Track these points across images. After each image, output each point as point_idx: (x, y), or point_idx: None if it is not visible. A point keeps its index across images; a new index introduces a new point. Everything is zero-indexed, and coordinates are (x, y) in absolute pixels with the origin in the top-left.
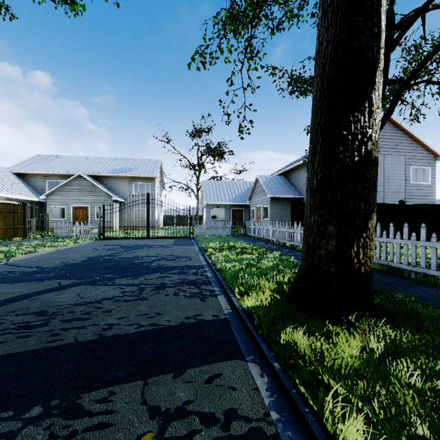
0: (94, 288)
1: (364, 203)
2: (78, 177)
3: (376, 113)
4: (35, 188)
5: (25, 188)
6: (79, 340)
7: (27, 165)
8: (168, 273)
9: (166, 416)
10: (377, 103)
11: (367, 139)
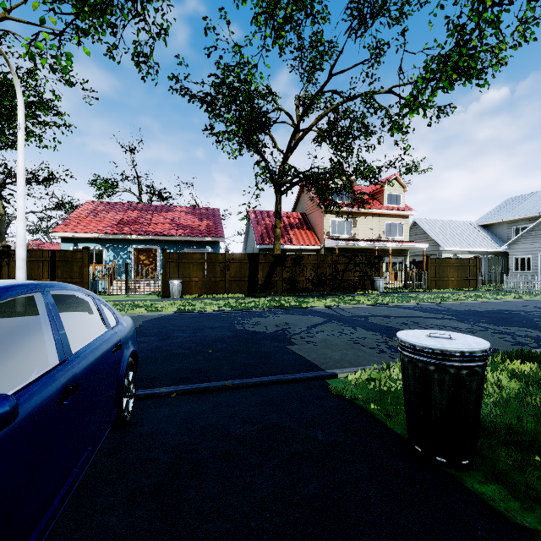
0: (456, 322)
1: None
2: None
3: None
4: (500, 238)
5: (488, 240)
6: None
7: (493, 214)
8: (539, 331)
9: None
10: None
11: None
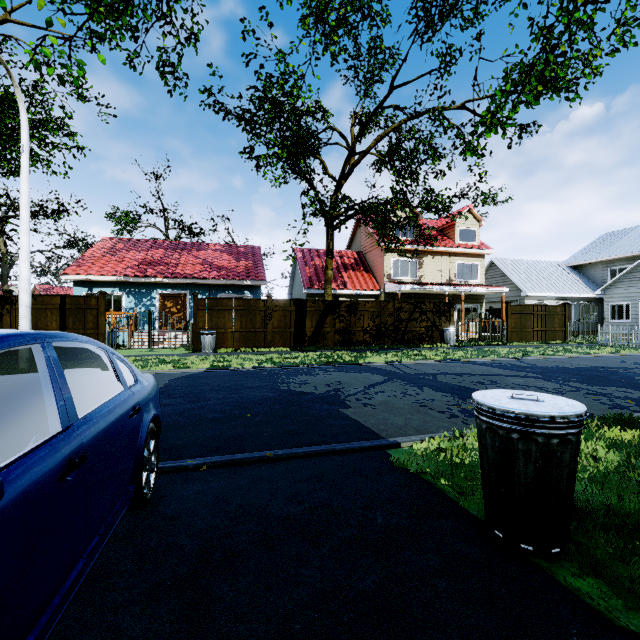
0: (542, 381)
1: None
2: None
3: None
4: (593, 281)
5: (579, 283)
6: None
7: (585, 253)
8: None
9: None
10: None
11: None
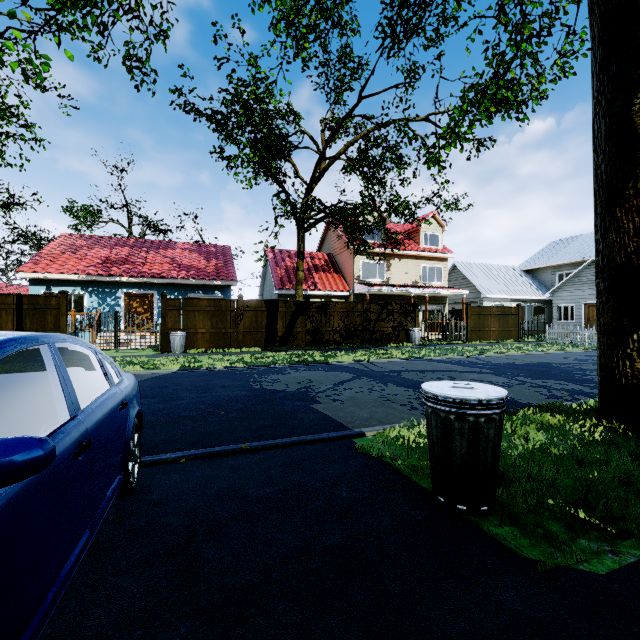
0: (494, 376)
1: (619, 315)
2: (590, 263)
3: (637, 221)
4: (544, 284)
5: (531, 286)
6: None
7: (537, 258)
8: (575, 384)
9: None
10: (637, 210)
11: (615, 253)
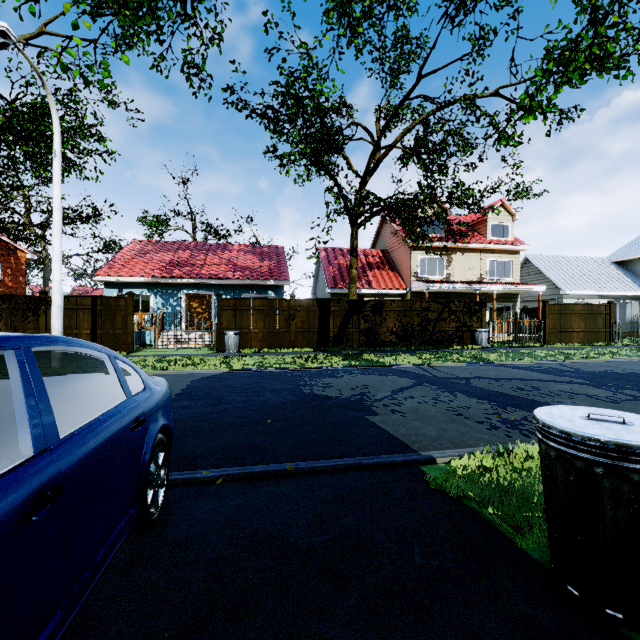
0: (591, 388)
1: None
2: None
3: None
4: None
5: (625, 280)
6: (533, 399)
7: (632, 248)
8: None
9: (526, 420)
10: None
11: None
